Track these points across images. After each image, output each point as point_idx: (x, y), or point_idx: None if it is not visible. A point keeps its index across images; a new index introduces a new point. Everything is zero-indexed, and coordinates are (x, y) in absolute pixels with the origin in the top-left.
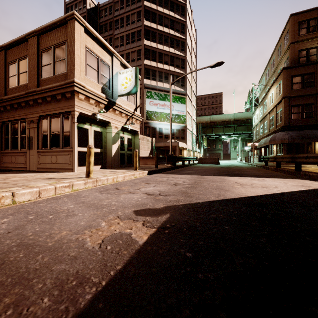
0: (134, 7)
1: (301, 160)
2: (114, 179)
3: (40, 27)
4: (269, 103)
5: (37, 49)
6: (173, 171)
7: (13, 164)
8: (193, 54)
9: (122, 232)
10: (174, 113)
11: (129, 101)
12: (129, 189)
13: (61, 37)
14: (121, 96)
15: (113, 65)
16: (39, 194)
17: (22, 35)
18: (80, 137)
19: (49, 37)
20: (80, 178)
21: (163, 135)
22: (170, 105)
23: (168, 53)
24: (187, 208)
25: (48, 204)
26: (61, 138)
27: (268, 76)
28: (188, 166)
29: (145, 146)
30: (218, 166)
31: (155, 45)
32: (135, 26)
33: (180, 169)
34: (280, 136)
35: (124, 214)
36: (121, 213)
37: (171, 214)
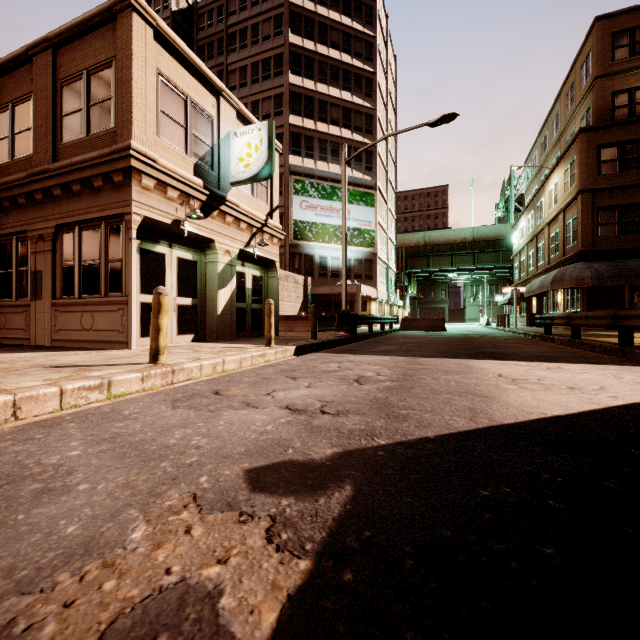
0: (269, 7)
1: (636, 323)
2: (217, 366)
3: (58, 29)
4: (549, 203)
5: (52, 78)
6: (351, 347)
7: (2, 332)
8: (390, 106)
9: (191, 579)
10: (350, 226)
11: (256, 197)
12: (248, 393)
13: (103, 49)
14: (239, 185)
15: (219, 118)
16: (13, 409)
17: (20, 49)
18: (145, 273)
19: (77, 51)
20: (136, 364)
21: (329, 272)
22: (343, 206)
23: (339, 103)
24: (400, 460)
25: (15, 446)
26: (103, 275)
27: (544, 150)
28: (380, 335)
29: (292, 293)
30: (444, 336)
31: (312, 86)
32: (271, 45)
33: (364, 341)
34: (574, 272)
35: (216, 485)
36: (208, 481)
37: (356, 487)
